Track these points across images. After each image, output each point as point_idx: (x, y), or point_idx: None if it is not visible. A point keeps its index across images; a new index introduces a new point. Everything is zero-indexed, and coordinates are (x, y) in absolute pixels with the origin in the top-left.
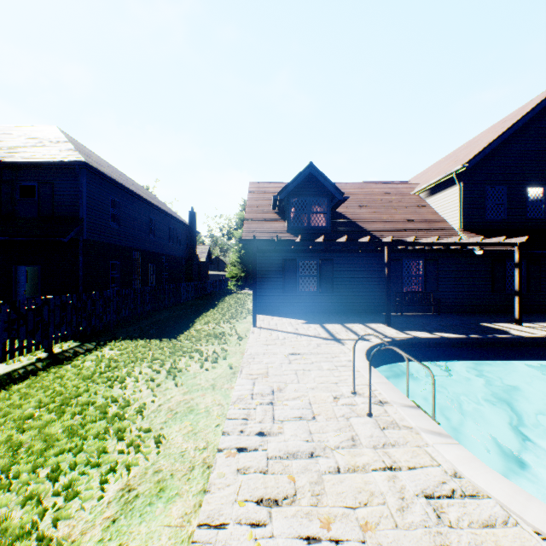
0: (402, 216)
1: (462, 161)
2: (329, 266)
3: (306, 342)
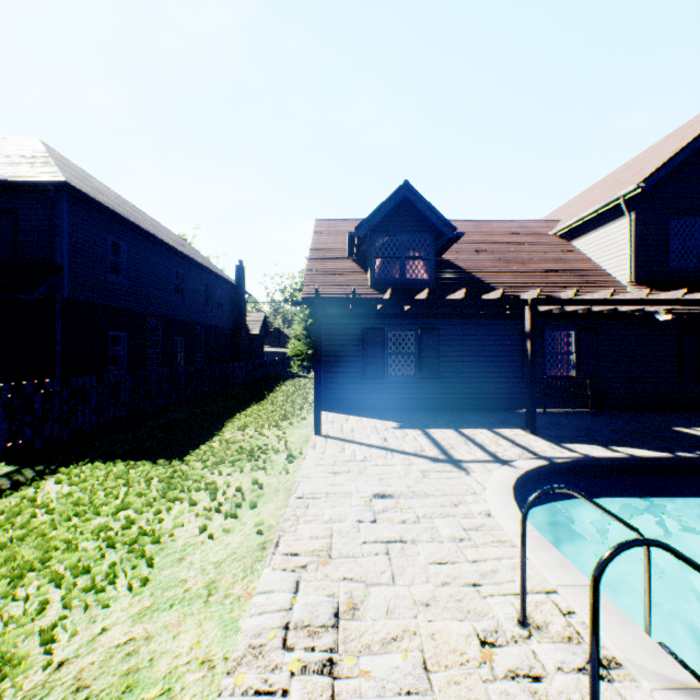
0: (540, 264)
1: (634, 181)
2: (433, 339)
3: (403, 467)
